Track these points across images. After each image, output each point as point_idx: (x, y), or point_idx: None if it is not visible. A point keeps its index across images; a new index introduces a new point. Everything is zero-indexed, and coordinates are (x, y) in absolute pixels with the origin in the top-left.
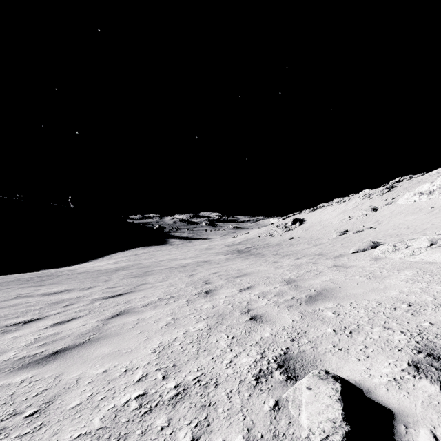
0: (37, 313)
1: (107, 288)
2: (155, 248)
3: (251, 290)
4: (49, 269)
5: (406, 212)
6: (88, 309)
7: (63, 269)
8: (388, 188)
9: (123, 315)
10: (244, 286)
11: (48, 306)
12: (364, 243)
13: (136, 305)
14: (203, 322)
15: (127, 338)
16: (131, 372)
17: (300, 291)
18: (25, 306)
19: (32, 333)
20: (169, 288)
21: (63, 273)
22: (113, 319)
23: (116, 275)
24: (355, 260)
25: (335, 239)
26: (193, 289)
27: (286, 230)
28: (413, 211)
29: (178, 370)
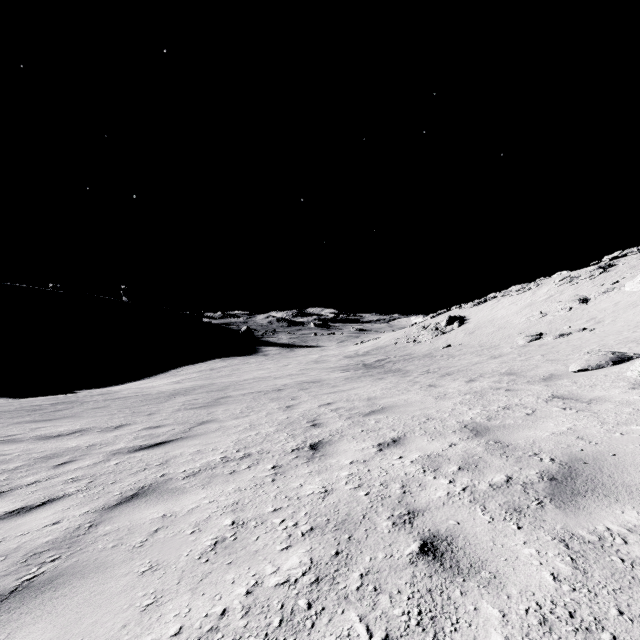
0: (1, 481)
1: (146, 428)
2: (240, 360)
3: (403, 448)
4: (87, 389)
5: None
6: (89, 477)
7: (97, 392)
8: (603, 267)
9: (142, 498)
10: (385, 436)
11: (30, 465)
12: (595, 354)
13: (176, 472)
14: (301, 547)
15: (107, 592)
16: None
17: (515, 458)
18: None
19: None
20: (246, 433)
21: (93, 398)
22: (118, 509)
23: (170, 403)
24: (592, 386)
25: (525, 347)
26: (289, 439)
27: (439, 333)
28: None
29: None
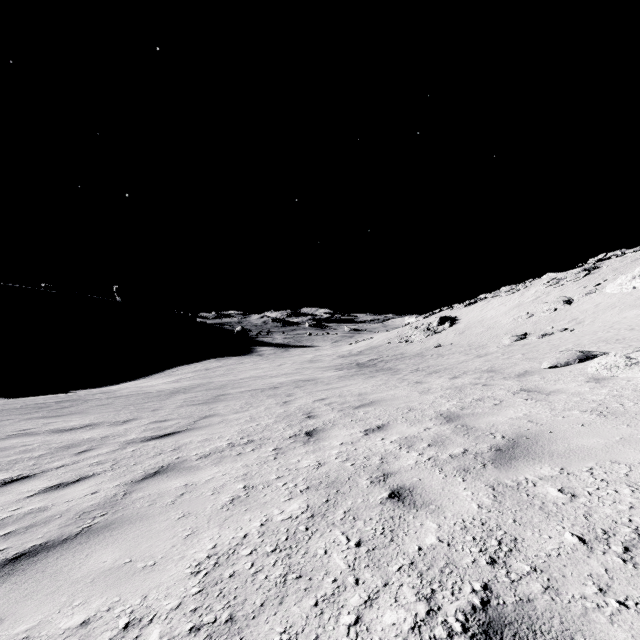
0: (31, 466)
1: (153, 422)
2: (235, 360)
3: (385, 432)
4: (83, 389)
5: (622, 305)
6: (112, 461)
7: (97, 391)
8: (588, 269)
9: (164, 474)
10: (371, 424)
11: (53, 453)
12: (566, 353)
13: (189, 455)
14: (300, 498)
15: (154, 530)
16: (136, 632)
17: (474, 436)
18: (17, 452)
19: (4, 505)
20: (248, 424)
21: (95, 396)
22: (145, 482)
23: (172, 400)
24: (556, 380)
25: (510, 347)
26: (287, 428)
27: (430, 333)
28: (634, 303)
29: (238, 636)
